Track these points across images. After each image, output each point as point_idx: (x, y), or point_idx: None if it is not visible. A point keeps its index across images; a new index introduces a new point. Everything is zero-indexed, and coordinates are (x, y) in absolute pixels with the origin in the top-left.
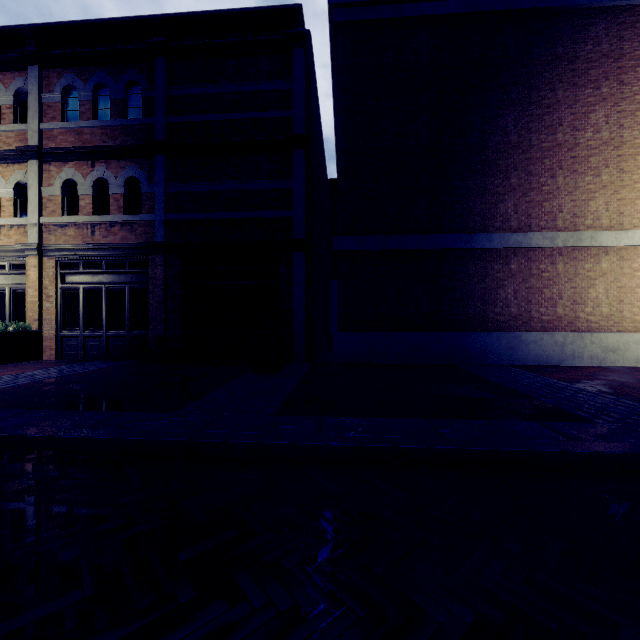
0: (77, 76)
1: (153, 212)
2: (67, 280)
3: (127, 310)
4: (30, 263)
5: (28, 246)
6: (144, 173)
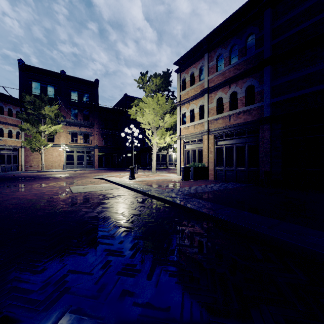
0: (222, 48)
1: (262, 101)
2: (218, 144)
3: (246, 157)
4: (204, 138)
5: (204, 131)
6: (256, 81)
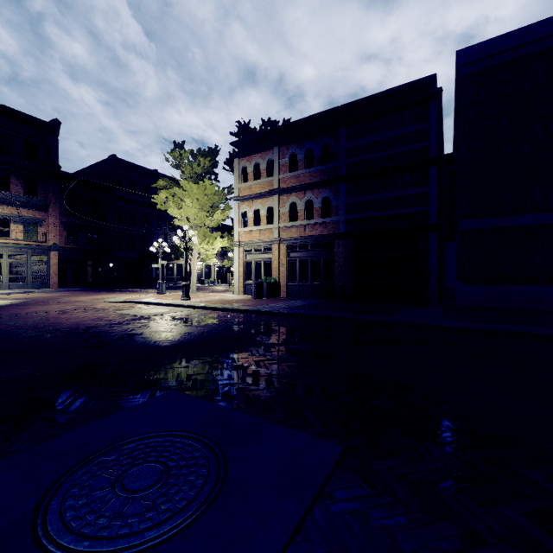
0: (296, 147)
1: (337, 215)
2: (290, 255)
3: (322, 271)
4: (275, 248)
5: (275, 239)
6: (332, 194)
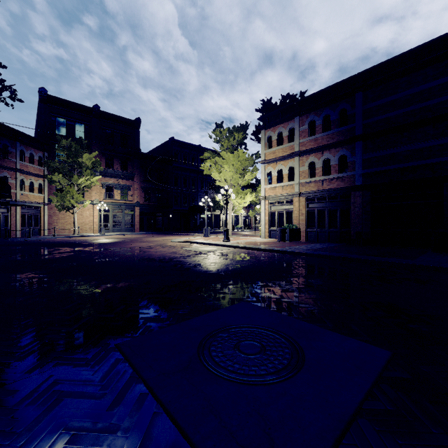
0: (315, 115)
1: (354, 170)
2: (309, 206)
3: (339, 219)
4: (295, 200)
5: (296, 193)
6: (349, 152)
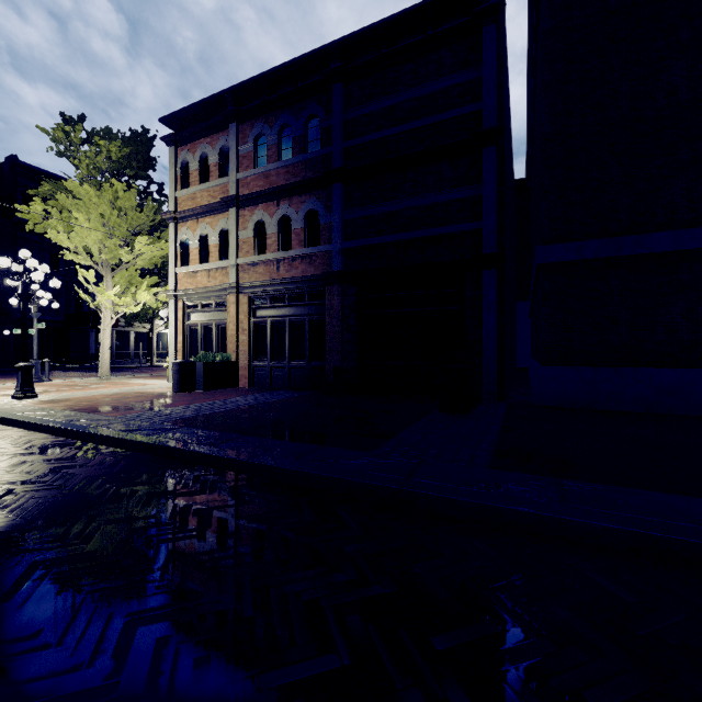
0: (265, 123)
1: (330, 242)
2: (257, 314)
3: (306, 341)
4: (230, 300)
5: (229, 285)
6: (322, 204)
